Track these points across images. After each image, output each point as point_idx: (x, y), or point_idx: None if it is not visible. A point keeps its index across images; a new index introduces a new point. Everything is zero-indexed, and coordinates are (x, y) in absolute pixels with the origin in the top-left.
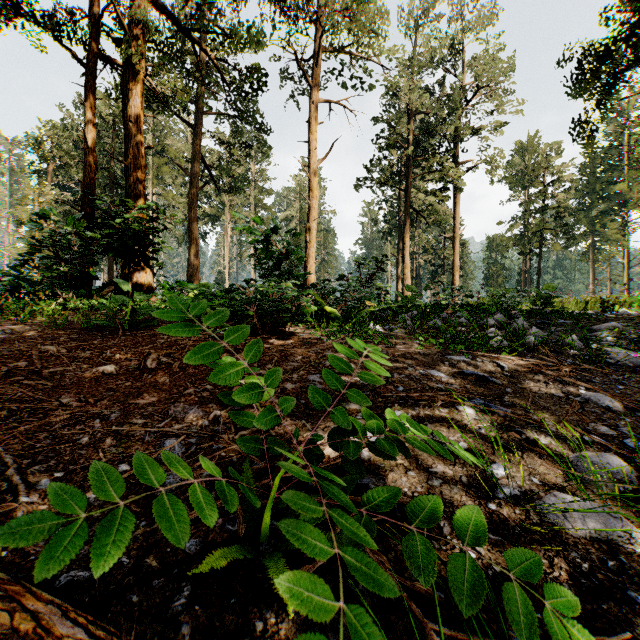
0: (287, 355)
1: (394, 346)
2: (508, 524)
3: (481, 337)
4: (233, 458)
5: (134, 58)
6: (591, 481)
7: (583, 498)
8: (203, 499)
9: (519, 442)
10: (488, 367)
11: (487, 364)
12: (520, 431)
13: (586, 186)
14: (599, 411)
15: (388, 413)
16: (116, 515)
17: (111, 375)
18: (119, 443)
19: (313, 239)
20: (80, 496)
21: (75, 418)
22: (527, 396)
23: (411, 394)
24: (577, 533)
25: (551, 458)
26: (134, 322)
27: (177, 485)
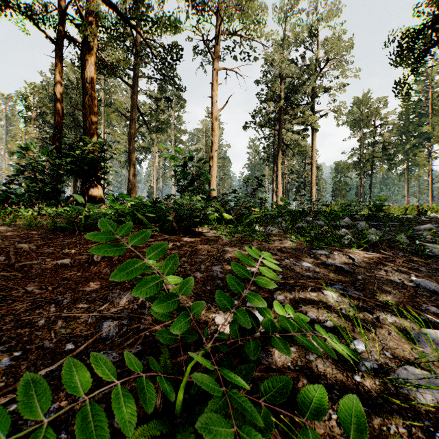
0: (197, 250)
1: (273, 242)
2: (371, 395)
3: (335, 235)
4: (155, 337)
5: (89, 38)
6: (437, 361)
7: (426, 370)
8: (123, 402)
9: (372, 321)
10: (342, 259)
11: (342, 256)
12: (371, 311)
13: (403, 127)
14: (427, 294)
15: (275, 304)
16: (36, 436)
17: (67, 267)
18: (68, 325)
19: (215, 164)
20: (4, 416)
21: (36, 303)
22: (373, 282)
23: (288, 281)
24: (426, 403)
25: (397, 334)
26: (87, 225)
27: (100, 390)
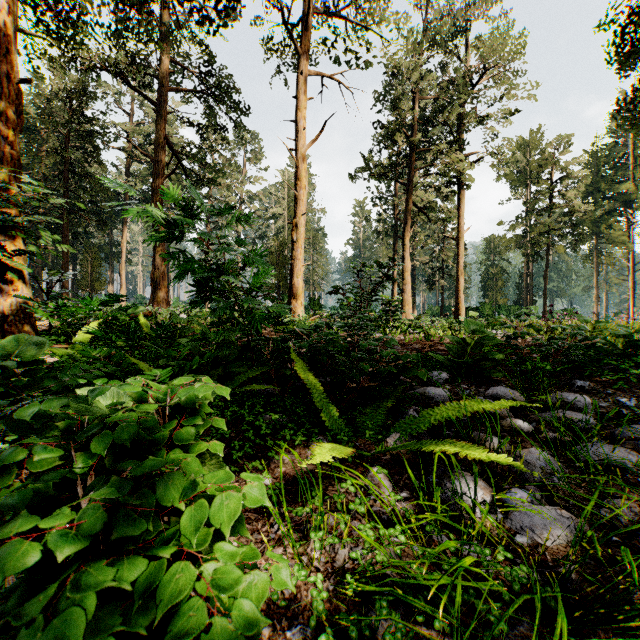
0: None
1: None
2: None
3: None
4: None
5: None
6: None
7: None
8: None
9: None
10: None
11: None
12: None
13: (590, 185)
14: None
15: None
16: None
17: None
18: None
19: (301, 238)
20: None
21: None
22: None
23: None
24: None
25: None
26: None
27: None
